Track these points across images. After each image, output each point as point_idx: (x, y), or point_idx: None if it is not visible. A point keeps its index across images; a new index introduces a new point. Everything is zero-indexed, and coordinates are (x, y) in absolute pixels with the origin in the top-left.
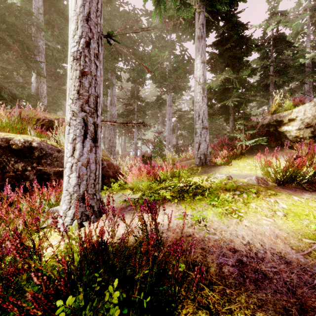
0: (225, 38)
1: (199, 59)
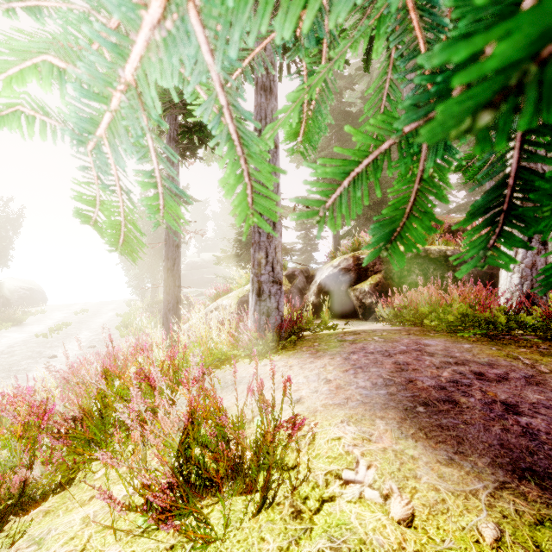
0: None
1: None
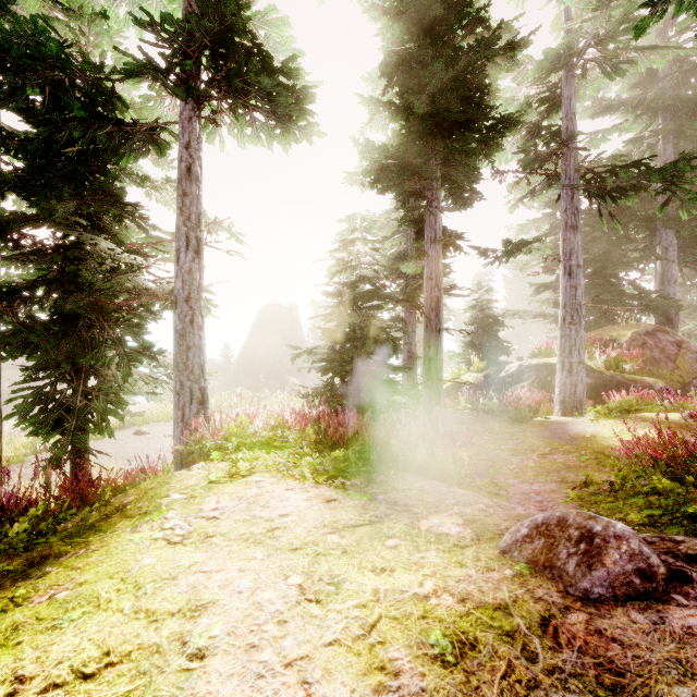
0: None
1: None
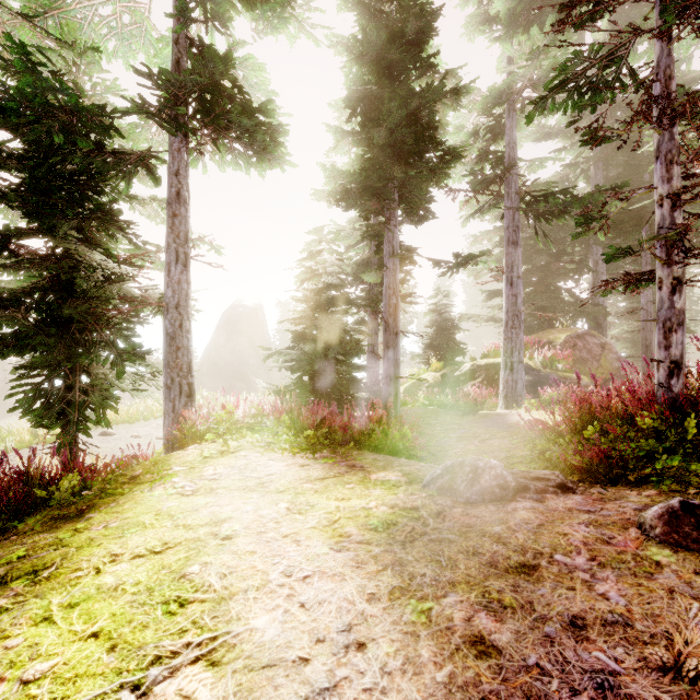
0: None
1: None
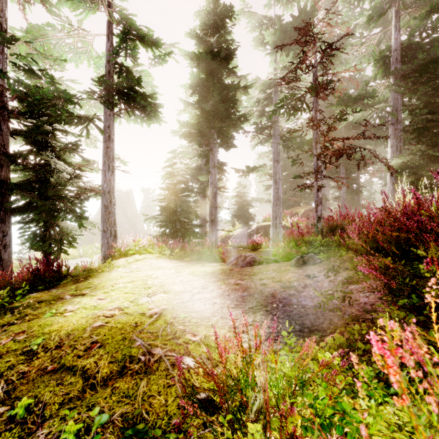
0: (426, 105)
1: (389, 145)
